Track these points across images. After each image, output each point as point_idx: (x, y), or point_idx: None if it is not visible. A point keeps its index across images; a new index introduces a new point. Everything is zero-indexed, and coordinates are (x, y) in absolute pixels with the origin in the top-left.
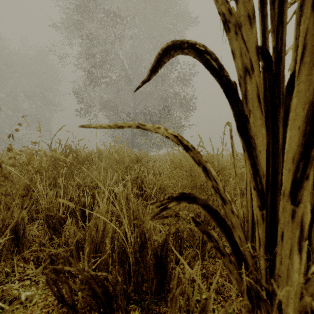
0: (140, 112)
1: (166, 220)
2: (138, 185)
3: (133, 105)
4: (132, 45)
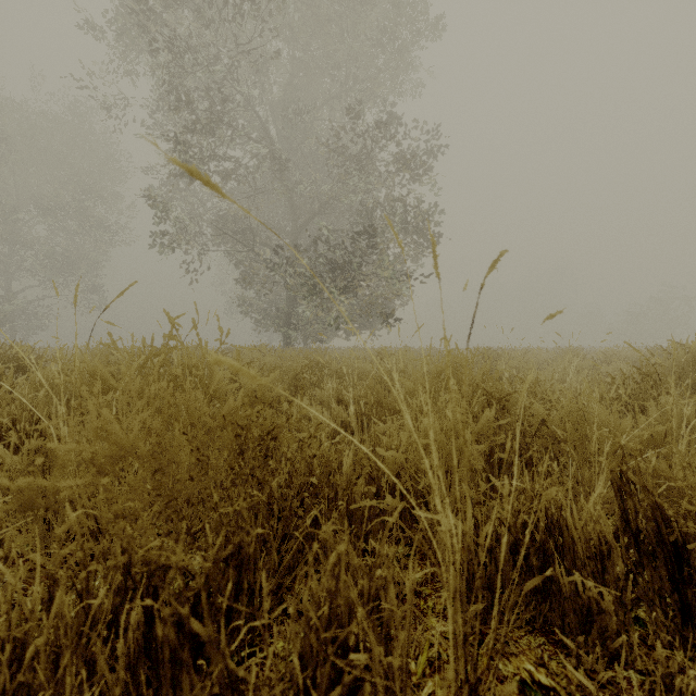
0: (307, 246)
1: None
2: None
3: (291, 228)
4: (288, 85)
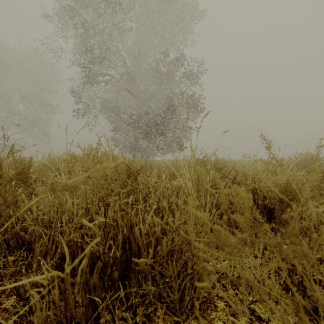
0: (143, 114)
1: None
2: (120, 241)
3: (136, 106)
4: (135, 41)
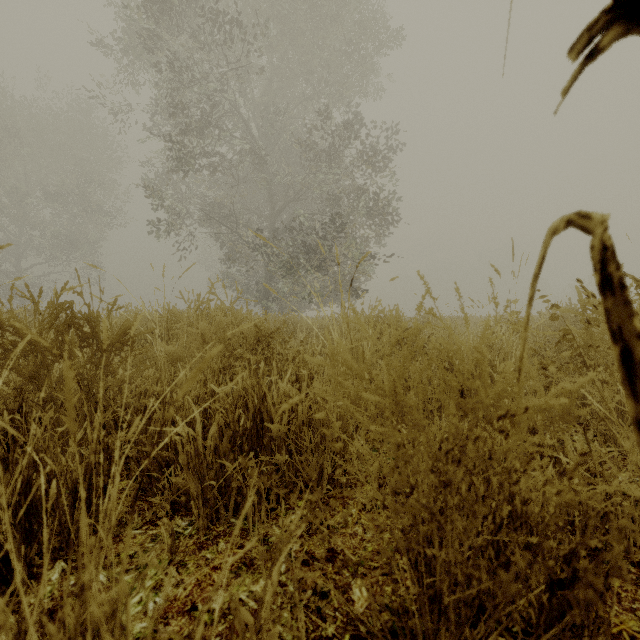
0: (283, 228)
1: (310, 576)
2: (251, 411)
3: (270, 213)
4: (266, 88)
